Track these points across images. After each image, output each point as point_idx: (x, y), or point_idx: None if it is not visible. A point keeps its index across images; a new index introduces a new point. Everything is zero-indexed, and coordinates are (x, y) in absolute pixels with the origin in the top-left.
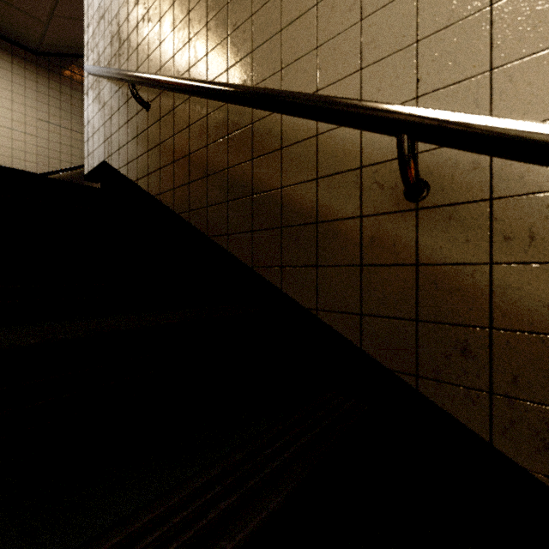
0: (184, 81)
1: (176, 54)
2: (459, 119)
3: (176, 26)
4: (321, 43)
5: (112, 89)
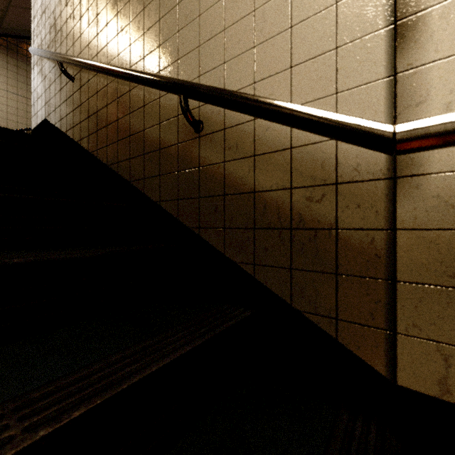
0: (88, 62)
1: (90, 43)
2: (195, 86)
3: (90, 24)
4: (161, 43)
5: (51, 66)
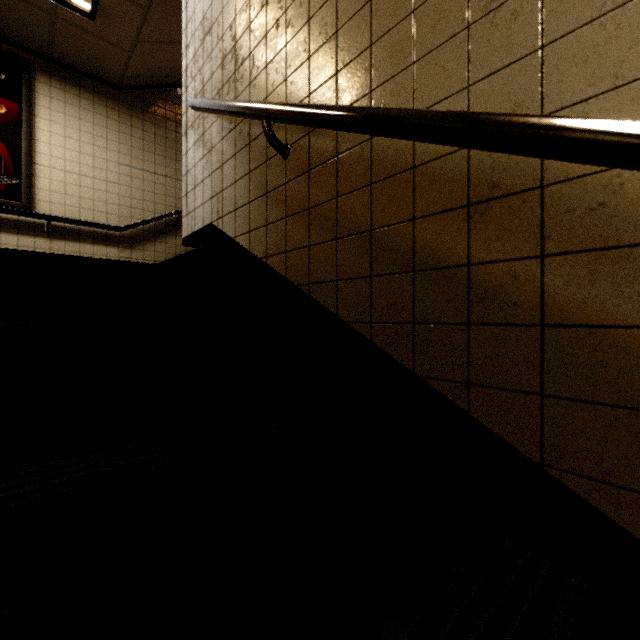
0: (393, 114)
1: (342, 70)
2: None
3: (342, 25)
4: None
5: (224, 128)
